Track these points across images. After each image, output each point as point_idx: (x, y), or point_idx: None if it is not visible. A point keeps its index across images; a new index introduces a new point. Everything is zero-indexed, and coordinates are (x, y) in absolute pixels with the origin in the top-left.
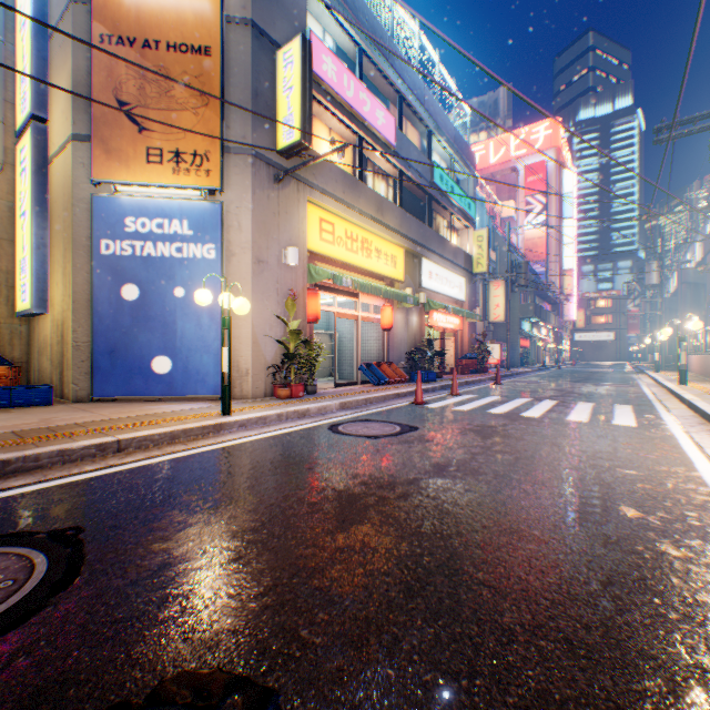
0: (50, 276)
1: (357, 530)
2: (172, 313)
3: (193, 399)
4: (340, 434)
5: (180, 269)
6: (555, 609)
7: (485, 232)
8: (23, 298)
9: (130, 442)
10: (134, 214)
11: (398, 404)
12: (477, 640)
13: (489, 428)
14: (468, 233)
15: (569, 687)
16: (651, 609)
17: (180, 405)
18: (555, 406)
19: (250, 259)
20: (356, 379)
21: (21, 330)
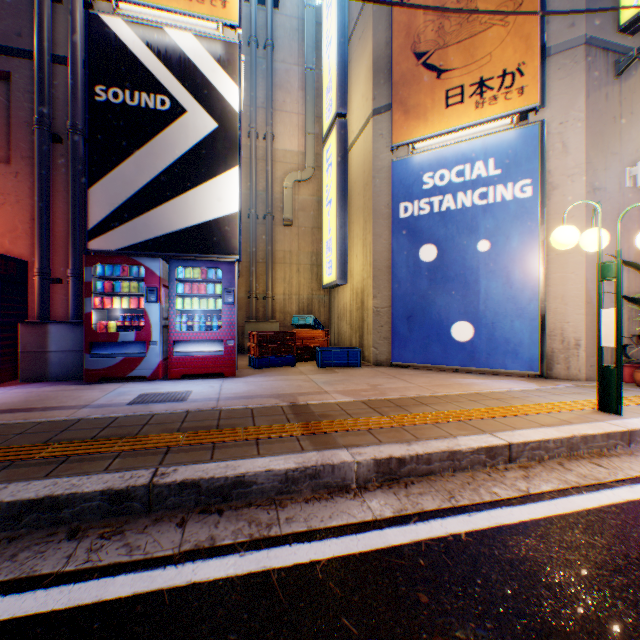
0: (347, 251)
1: None
2: (472, 271)
3: (494, 373)
4: None
5: (481, 218)
6: None
7: None
8: (327, 273)
9: (519, 448)
10: (430, 169)
11: None
12: None
13: None
14: None
15: None
16: None
17: (491, 381)
18: None
19: (579, 188)
20: None
21: (324, 299)
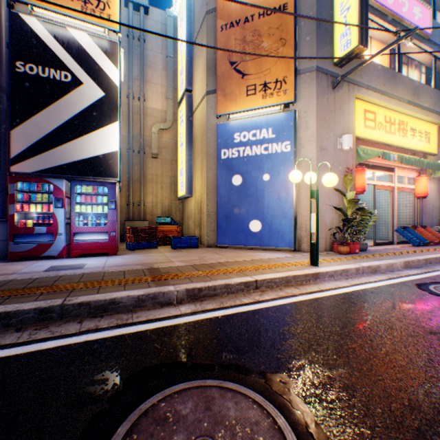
0: (193, 176)
1: None
2: (260, 191)
3: (273, 249)
4: None
5: (265, 161)
6: None
7: None
8: (181, 190)
9: (261, 282)
10: (238, 131)
11: None
12: None
13: None
14: None
15: None
16: None
17: (268, 253)
18: None
19: (313, 148)
20: (391, 240)
21: (179, 206)
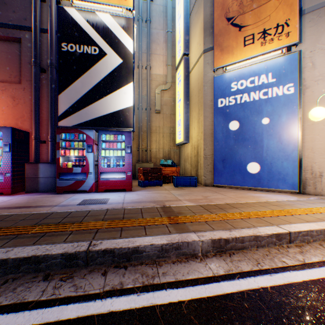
0: (189, 125)
1: None
2: (259, 135)
3: (271, 191)
4: None
5: (264, 106)
6: None
7: None
8: (178, 137)
9: (295, 235)
10: (235, 80)
11: None
12: None
13: None
14: None
15: None
16: None
17: (271, 195)
18: None
19: (322, 87)
20: None
21: (176, 151)
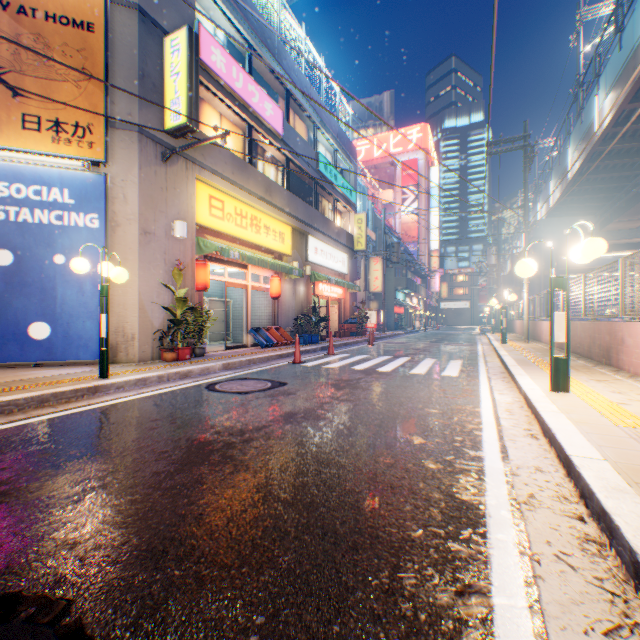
0: None
1: (196, 471)
2: (52, 279)
3: (76, 364)
4: (214, 391)
5: (60, 236)
6: (327, 513)
7: (364, 216)
8: None
9: None
10: (8, 179)
11: (279, 363)
12: (258, 541)
13: (346, 382)
14: (351, 216)
15: (310, 563)
16: (395, 505)
17: (59, 370)
18: (406, 362)
19: (136, 230)
20: (246, 343)
21: None
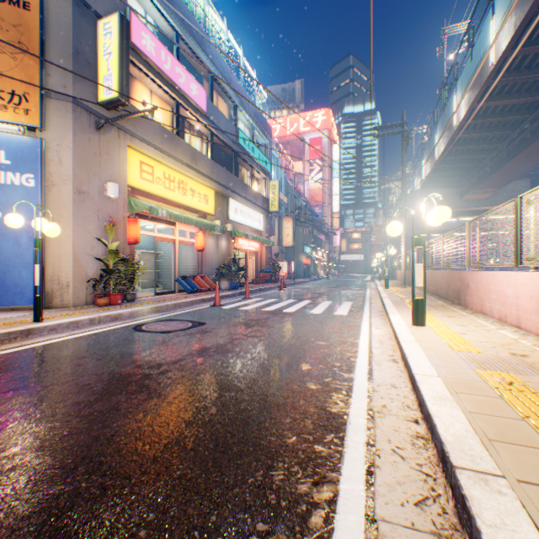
0: None
1: (113, 399)
2: None
3: (12, 310)
4: (141, 331)
5: None
6: (222, 428)
7: (277, 183)
8: None
9: None
10: None
11: (202, 307)
12: (159, 455)
13: (256, 321)
14: (266, 182)
15: (201, 469)
16: (278, 419)
17: None
18: (308, 304)
19: (71, 189)
20: (174, 289)
21: None
